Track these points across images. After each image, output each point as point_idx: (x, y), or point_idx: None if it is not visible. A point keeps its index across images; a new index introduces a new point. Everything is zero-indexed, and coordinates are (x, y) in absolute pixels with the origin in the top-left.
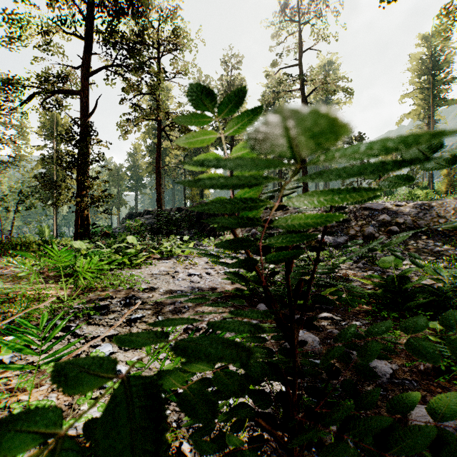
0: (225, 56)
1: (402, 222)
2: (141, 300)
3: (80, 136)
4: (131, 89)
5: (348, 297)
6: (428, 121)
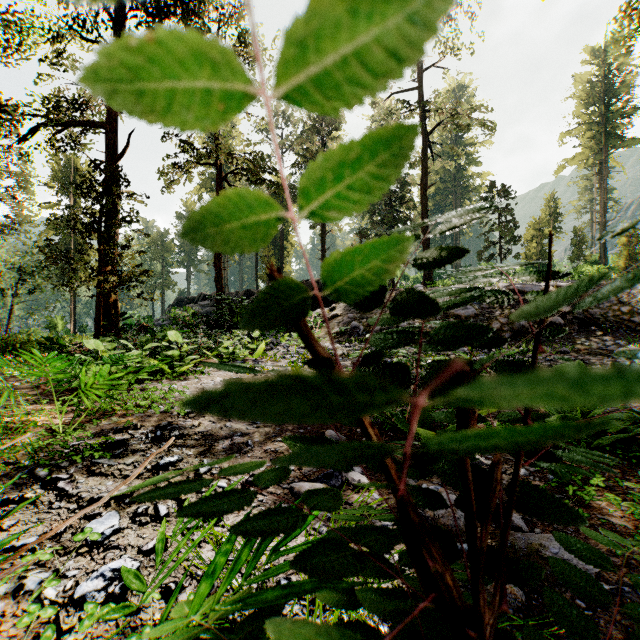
0: None
1: (567, 311)
2: (181, 431)
3: (103, 187)
4: None
5: (501, 426)
6: (600, 169)
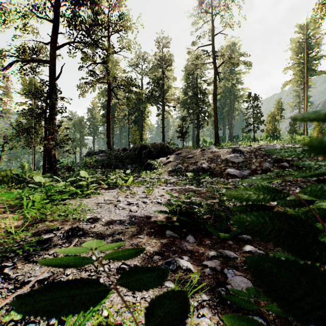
0: (158, 37)
1: (290, 159)
2: (83, 231)
3: (47, 94)
4: (87, 59)
5: None
6: (304, 86)
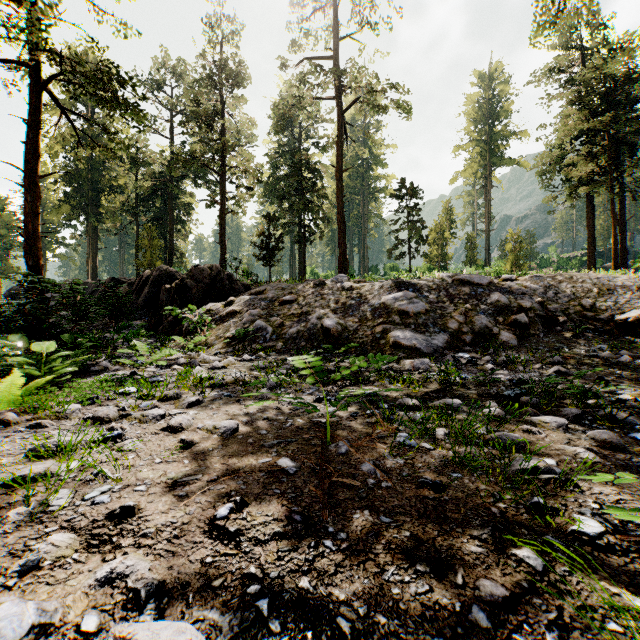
0: (210, 18)
1: (529, 306)
2: None
3: None
4: None
5: None
6: (485, 183)
